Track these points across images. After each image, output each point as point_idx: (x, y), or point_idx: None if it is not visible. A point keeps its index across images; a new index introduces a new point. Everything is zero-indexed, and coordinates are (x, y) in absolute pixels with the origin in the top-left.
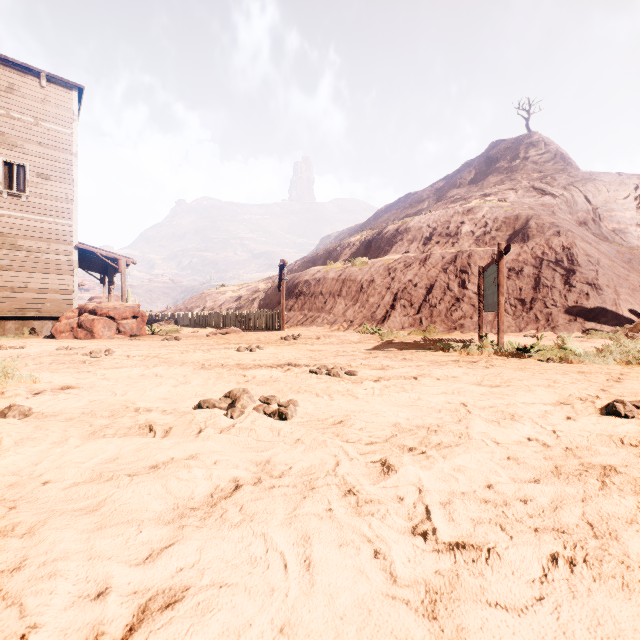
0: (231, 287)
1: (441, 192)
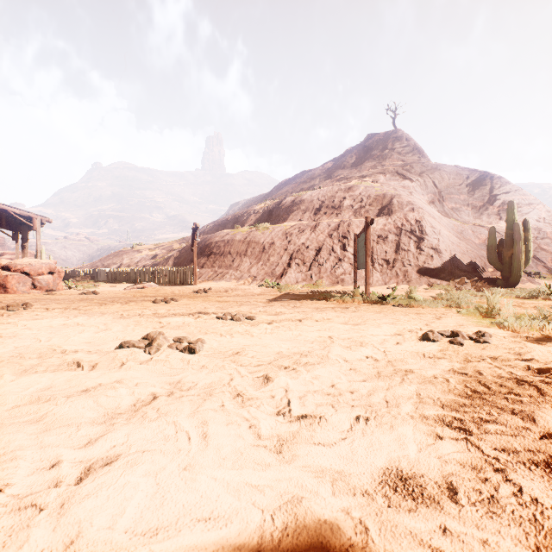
0: (147, 246)
1: (329, 171)
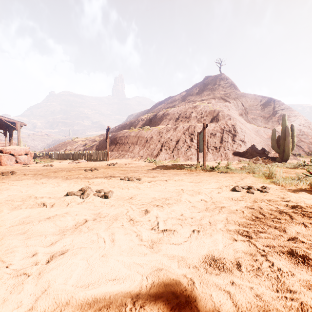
0: (81, 139)
1: (184, 97)
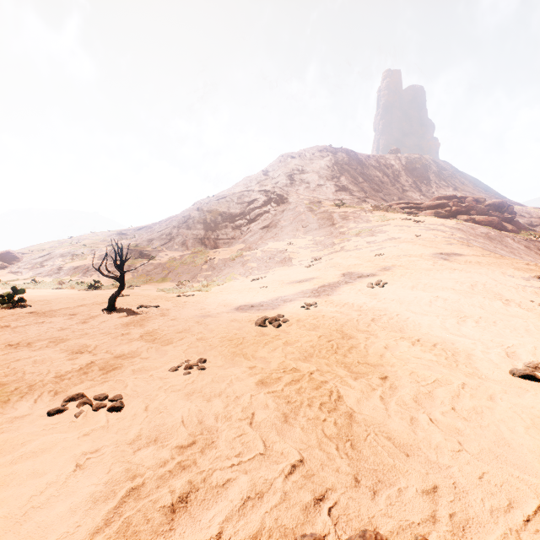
0: None
1: None
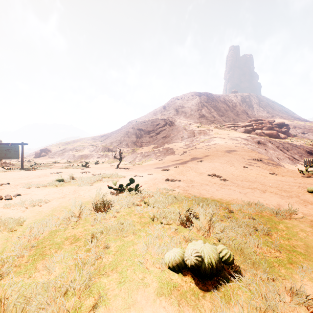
0: None
1: None
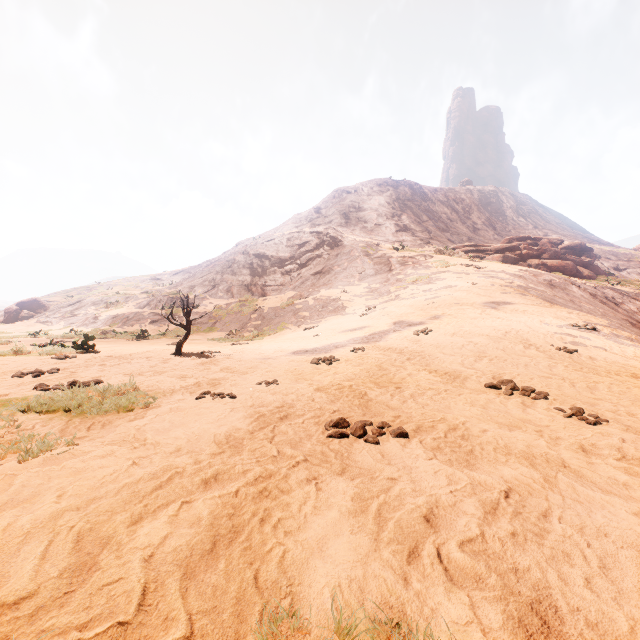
0: None
1: None
